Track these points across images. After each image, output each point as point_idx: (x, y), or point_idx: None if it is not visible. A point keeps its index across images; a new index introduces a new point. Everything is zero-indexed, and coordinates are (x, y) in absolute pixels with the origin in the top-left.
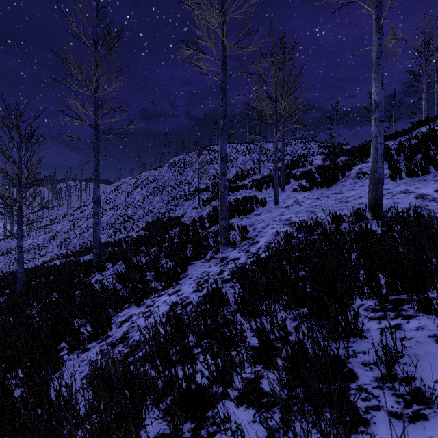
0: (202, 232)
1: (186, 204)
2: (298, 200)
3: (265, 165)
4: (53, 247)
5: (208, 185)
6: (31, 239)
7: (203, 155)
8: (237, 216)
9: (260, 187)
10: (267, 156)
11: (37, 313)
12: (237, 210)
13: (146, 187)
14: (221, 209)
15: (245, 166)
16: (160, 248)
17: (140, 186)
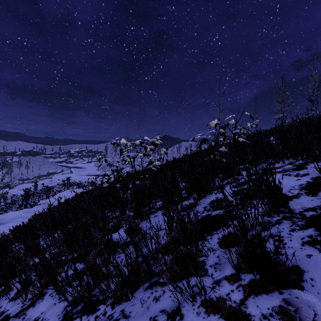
0: None
1: None
2: None
3: None
4: None
5: None
6: None
7: None
8: None
9: None
10: None
11: None
12: None
13: None
14: None
15: None
16: None
17: None
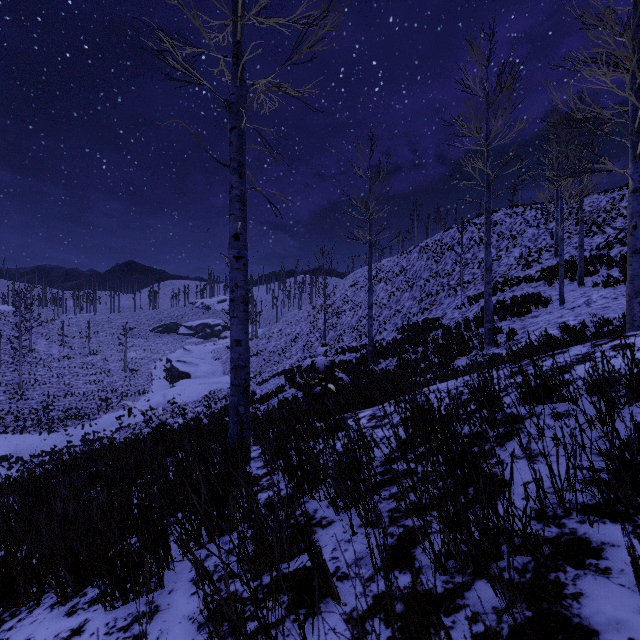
0: (468, 334)
1: (445, 303)
2: (590, 300)
3: (571, 240)
4: (296, 350)
5: (476, 276)
6: (274, 341)
7: (469, 233)
8: (509, 318)
9: (549, 281)
10: (577, 223)
11: (353, 382)
12: (509, 312)
13: (391, 282)
14: (485, 313)
15: (536, 244)
16: (426, 347)
17: (384, 280)
